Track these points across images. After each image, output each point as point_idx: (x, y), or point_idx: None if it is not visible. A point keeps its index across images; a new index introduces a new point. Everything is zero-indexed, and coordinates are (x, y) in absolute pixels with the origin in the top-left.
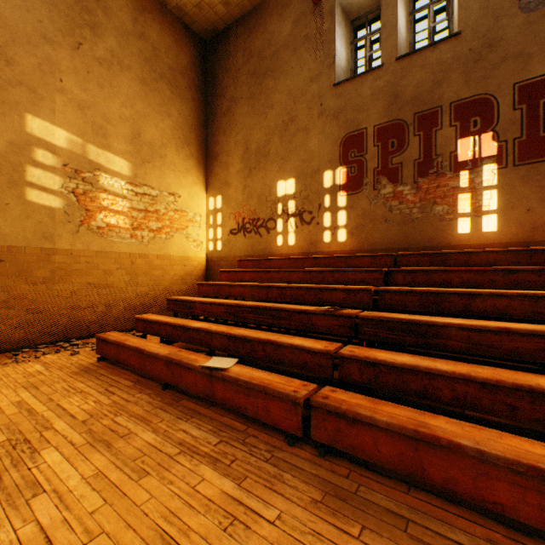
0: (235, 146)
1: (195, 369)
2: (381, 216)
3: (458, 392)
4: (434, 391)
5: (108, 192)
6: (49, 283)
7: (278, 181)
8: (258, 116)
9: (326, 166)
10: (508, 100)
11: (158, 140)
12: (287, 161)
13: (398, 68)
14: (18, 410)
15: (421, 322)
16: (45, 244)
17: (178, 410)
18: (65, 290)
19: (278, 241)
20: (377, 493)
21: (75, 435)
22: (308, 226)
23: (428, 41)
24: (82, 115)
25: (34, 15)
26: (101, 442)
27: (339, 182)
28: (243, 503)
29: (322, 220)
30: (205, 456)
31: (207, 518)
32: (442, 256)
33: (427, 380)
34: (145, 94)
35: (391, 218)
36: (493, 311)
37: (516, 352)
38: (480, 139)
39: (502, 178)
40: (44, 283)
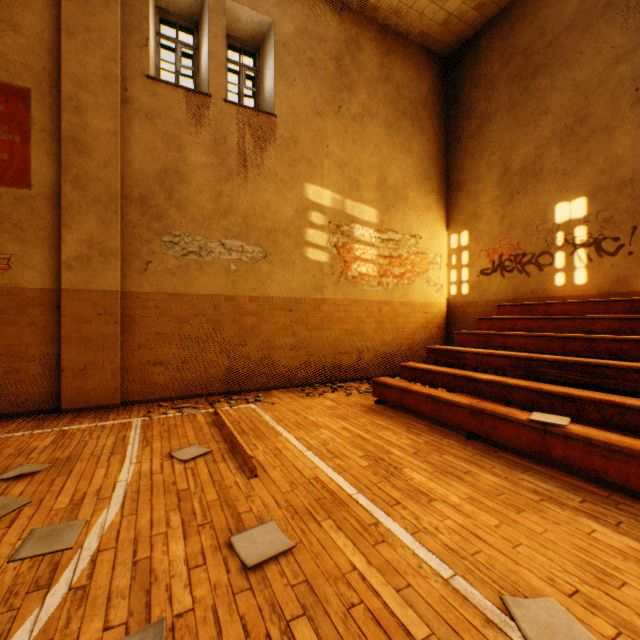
0: (487, 170)
1: (517, 421)
2: None
3: None
4: None
5: (360, 242)
6: (319, 329)
7: (555, 204)
8: (523, 127)
9: None
10: None
11: (401, 181)
12: (572, 176)
13: None
14: (349, 434)
15: None
16: (316, 295)
17: (502, 460)
18: (330, 336)
19: (555, 280)
20: None
21: (418, 463)
22: (611, 257)
23: None
24: (341, 173)
25: (310, 96)
26: (448, 473)
27: None
28: None
29: (638, 247)
30: (576, 510)
31: (629, 564)
32: None
33: None
34: (389, 138)
35: None
36: None
37: None
38: None
39: None
40: (316, 329)
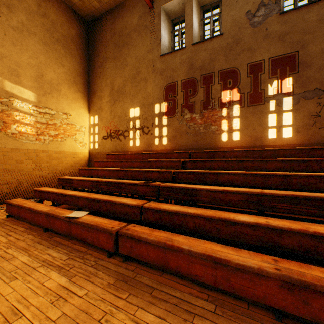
0: (106, 86)
1: (61, 218)
2: (185, 131)
3: (196, 223)
4: (186, 223)
5: (20, 111)
6: None
7: (130, 109)
8: (119, 69)
9: (156, 101)
10: (245, 72)
11: (56, 80)
12: (135, 97)
13: (193, 49)
14: None
15: (189, 188)
16: None
17: (49, 242)
18: None
19: (130, 143)
20: (145, 277)
21: None
22: (147, 135)
23: (210, 36)
24: (0, 61)
25: None
26: None
27: (163, 111)
28: (68, 289)
29: (154, 132)
30: (56, 267)
31: (44, 298)
32: (213, 153)
33: (183, 218)
34: (46, 51)
35: (189, 132)
36: (228, 182)
37: (230, 202)
38: (232, 91)
39: (242, 112)
40: None
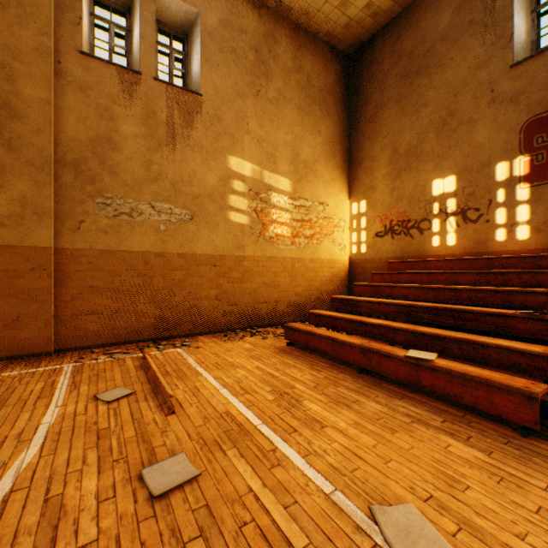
0: (381, 150)
1: (397, 358)
2: None
3: None
4: None
5: (276, 207)
6: (241, 282)
7: (433, 180)
8: (408, 116)
9: (499, 157)
10: None
11: (311, 157)
12: (445, 158)
13: None
14: (261, 372)
15: None
16: (238, 253)
17: (384, 390)
18: (250, 288)
19: (433, 242)
20: None
21: (316, 395)
22: (473, 224)
23: None
24: (259, 148)
25: (232, 79)
26: (340, 403)
27: (518, 173)
28: (502, 469)
29: (493, 217)
30: (438, 429)
31: (473, 471)
32: None
33: None
34: (301, 120)
35: None
36: None
37: None
38: None
39: None
40: (238, 282)
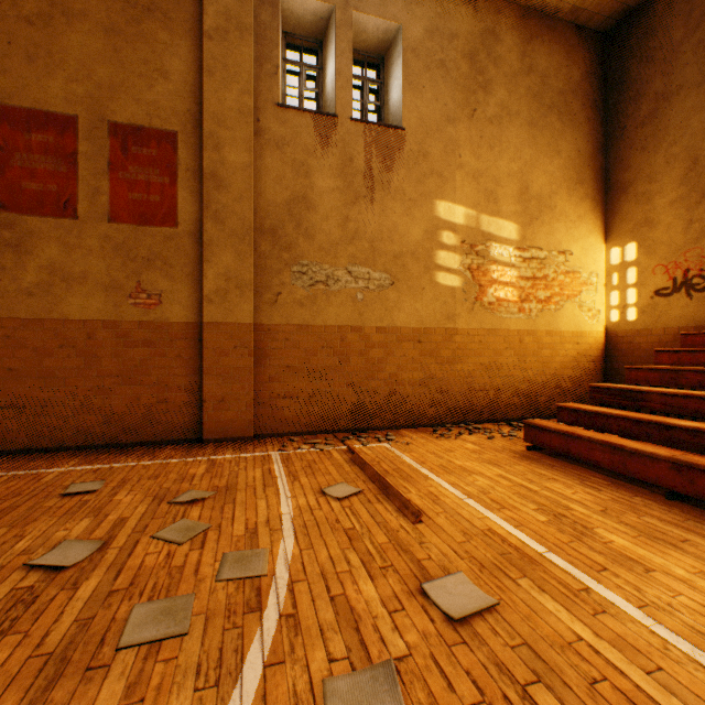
0: (665, 164)
1: None
2: None
3: None
4: None
5: (497, 262)
6: (451, 363)
7: None
8: None
9: None
10: None
11: (546, 188)
12: None
13: None
14: (509, 483)
15: None
16: (448, 325)
17: None
18: (462, 371)
19: None
20: None
21: (611, 523)
22: None
23: None
24: (475, 185)
25: (440, 102)
26: (658, 539)
27: None
28: None
29: None
30: None
31: None
32: None
33: None
34: (532, 139)
35: None
36: None
37: None
38: None
39: None
40: (447, 363)
